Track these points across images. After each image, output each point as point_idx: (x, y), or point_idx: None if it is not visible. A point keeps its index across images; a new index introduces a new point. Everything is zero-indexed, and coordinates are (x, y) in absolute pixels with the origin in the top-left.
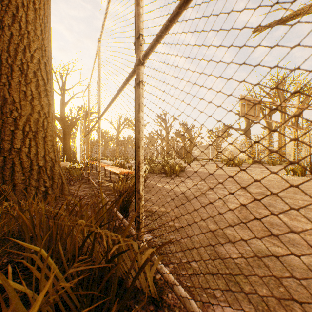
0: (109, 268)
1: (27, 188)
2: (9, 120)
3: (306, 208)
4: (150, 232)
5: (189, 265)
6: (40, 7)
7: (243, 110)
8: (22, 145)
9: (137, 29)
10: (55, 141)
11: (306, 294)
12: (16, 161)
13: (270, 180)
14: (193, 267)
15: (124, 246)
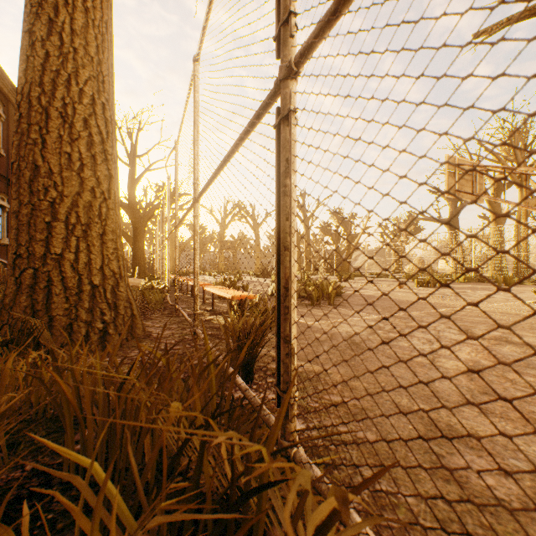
0: (227, 496)
1: (73, 325)
2: (44, 205)
3: None
4: (300, 417)
5: (395, 498)
6: (95, 5)
7: (451, 183)
8: (65, 247)
9: (283, 5)
10: (121, 242)
11: None
12: (55, 277)
13: (511, 313)
14: (404, 505)
15: (272, 470)
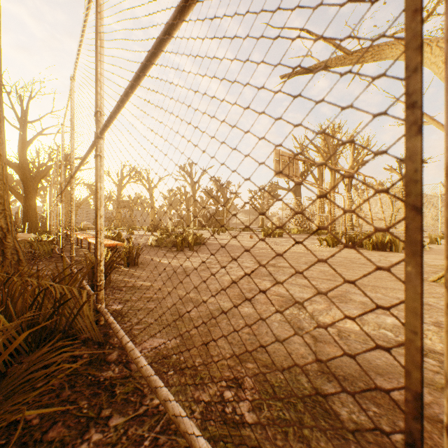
0: (65, 330)
1: None
2: None
3: (299, 276)
4: (122, 303)
5: (147, 322)
6: None
7: (277, 167)
8: None
9: (96, 104)
10: (8, 204)
11: (227, 329)
12: None
13: (297, 251)
14: (149, 323)
15: (70, 296)
